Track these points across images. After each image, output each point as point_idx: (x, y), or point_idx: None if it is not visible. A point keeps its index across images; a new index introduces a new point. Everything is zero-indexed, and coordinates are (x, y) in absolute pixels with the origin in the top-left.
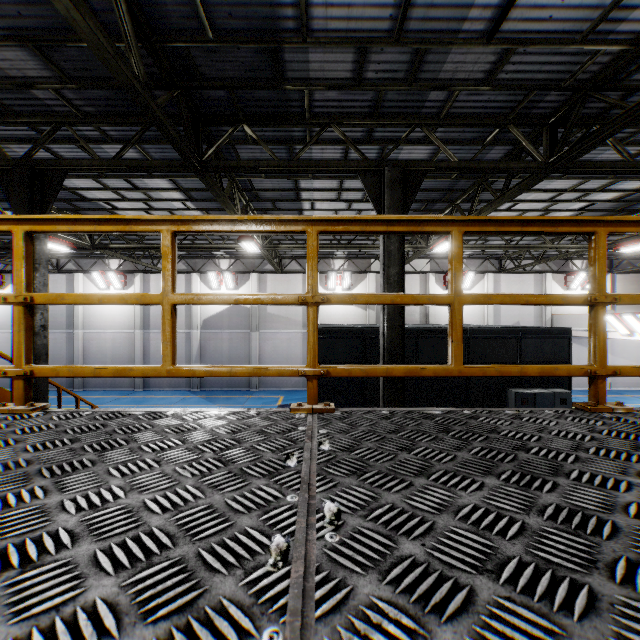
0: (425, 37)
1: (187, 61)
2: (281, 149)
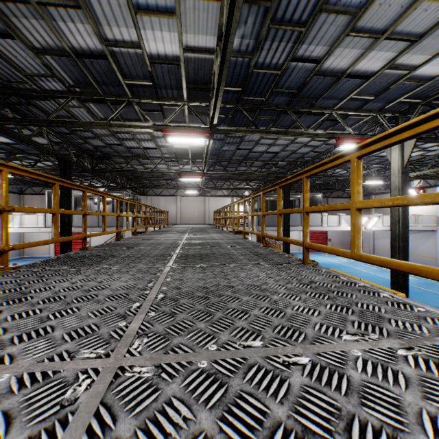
0: None
1: None
2: None
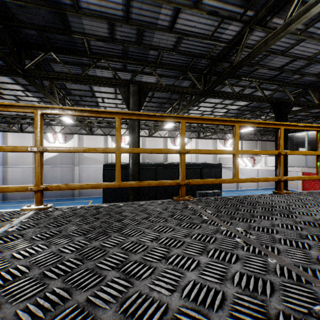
0: (141, 23)
1: (6, 9)
2: (78, 68)
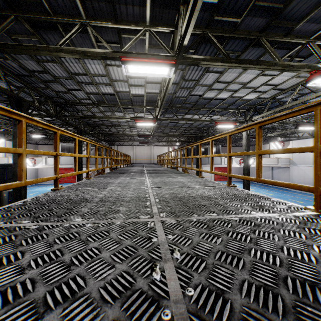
0: (60, 81)
1: None
2: None
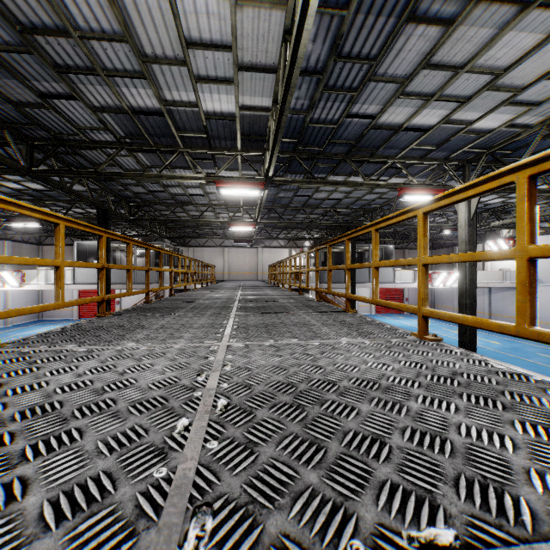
0: (6, 63)
1: None
2: None
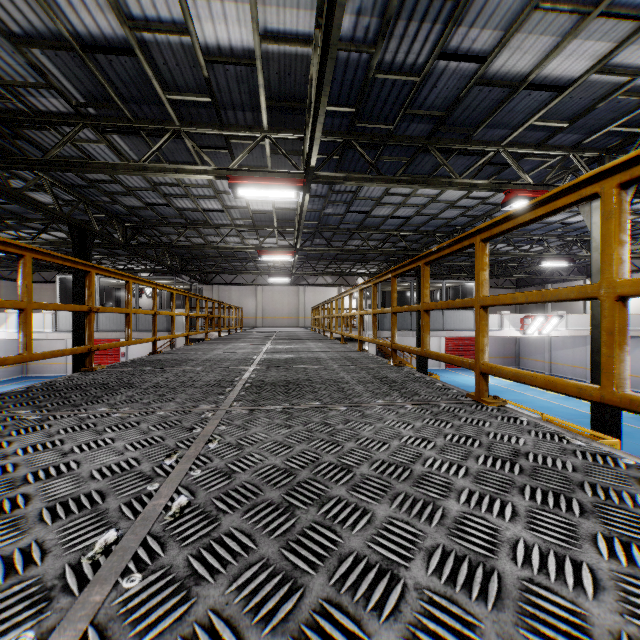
0: None
1: None
2: None
